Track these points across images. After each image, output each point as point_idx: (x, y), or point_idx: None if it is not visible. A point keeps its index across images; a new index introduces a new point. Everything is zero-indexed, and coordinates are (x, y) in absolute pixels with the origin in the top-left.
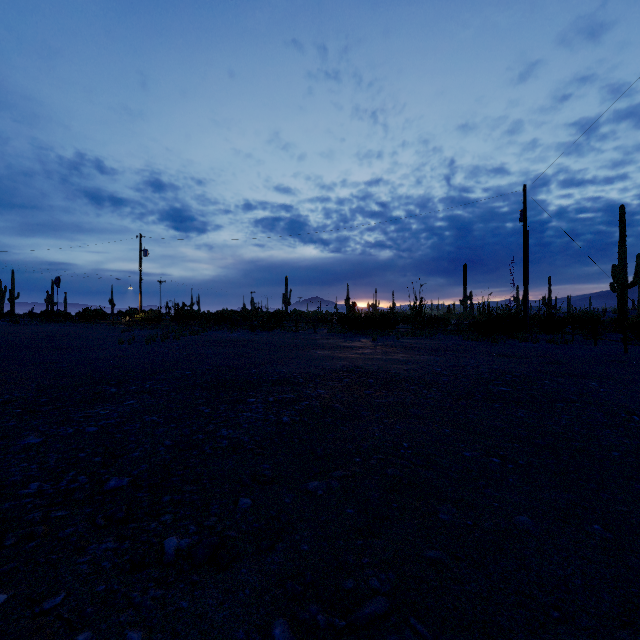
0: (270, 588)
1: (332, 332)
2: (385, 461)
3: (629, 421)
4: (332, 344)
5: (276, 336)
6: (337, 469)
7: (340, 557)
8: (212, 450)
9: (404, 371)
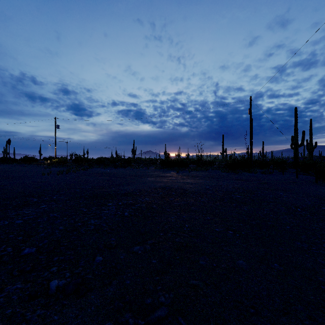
0: (106, 305)
1: (157, 168)
2: (175, 234)
3: (296, 211)
4: (156, 174)
5: (127, 170)
6: (150, 239)
7: (146, 286)
8: (85, 231)
9: (190, 188)
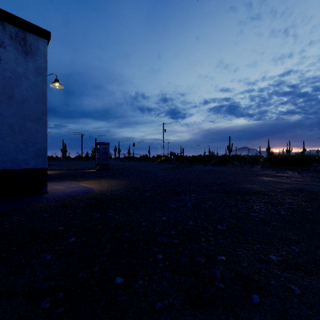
0: None
1: (264, 167)
2: None
3: None
4: (269, 174)
5: (230, 168)
6: None
7: None
8: (252, 221)
9: None
